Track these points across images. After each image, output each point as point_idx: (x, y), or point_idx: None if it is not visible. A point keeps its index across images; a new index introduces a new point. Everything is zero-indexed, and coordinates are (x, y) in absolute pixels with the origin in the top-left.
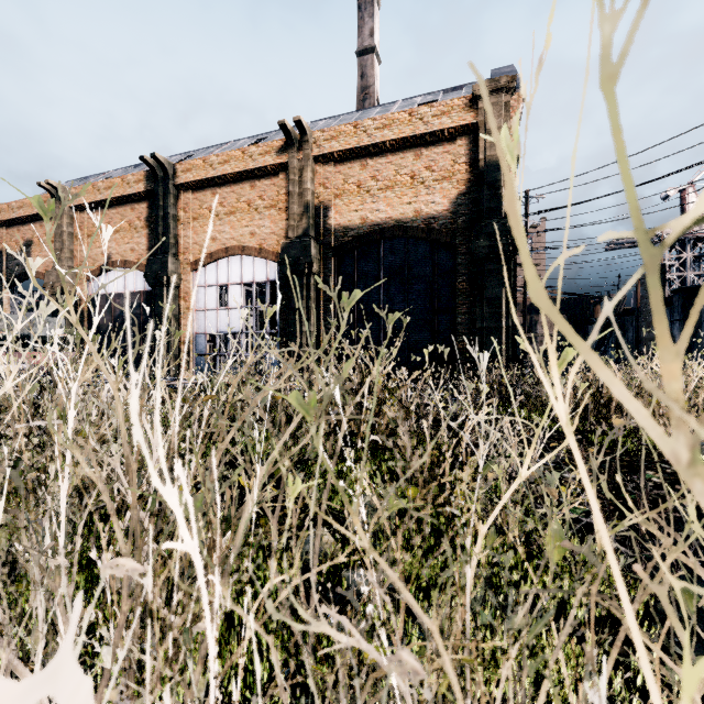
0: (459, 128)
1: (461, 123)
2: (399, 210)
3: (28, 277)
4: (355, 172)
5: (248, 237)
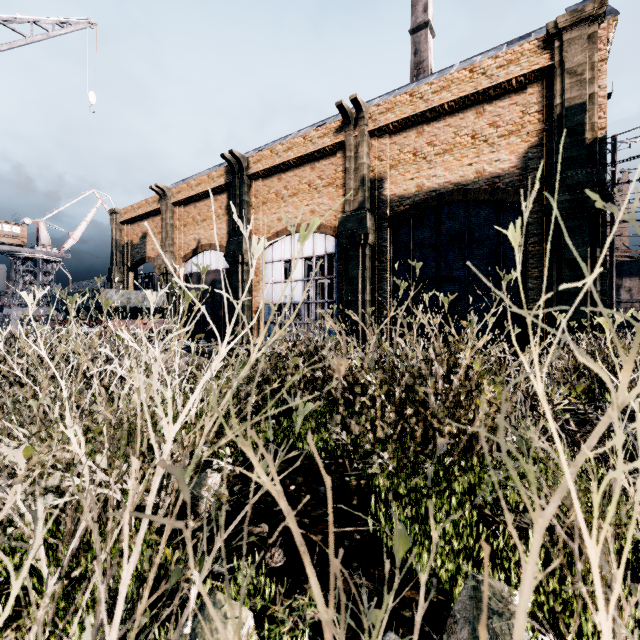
0: (529, 74)
1: (532, 69)
2: (459, 173)
3: (144, 262)
4: (411, 140)
5: (308, 215)
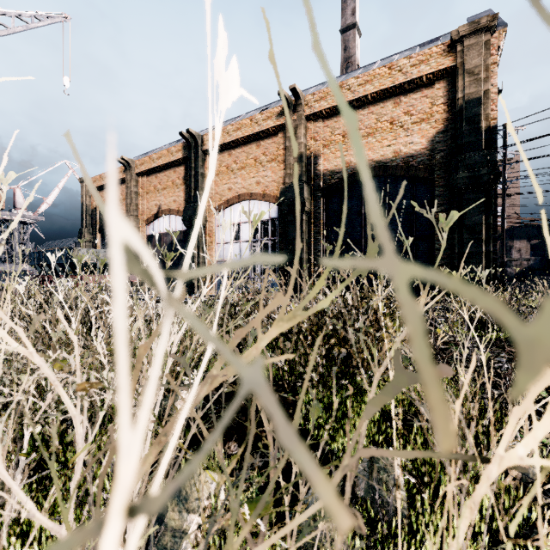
0: (437, 72)
1: (439, 68)
2: (380, 153)
3: None
4: (341, 124)
5: (254, 185)
